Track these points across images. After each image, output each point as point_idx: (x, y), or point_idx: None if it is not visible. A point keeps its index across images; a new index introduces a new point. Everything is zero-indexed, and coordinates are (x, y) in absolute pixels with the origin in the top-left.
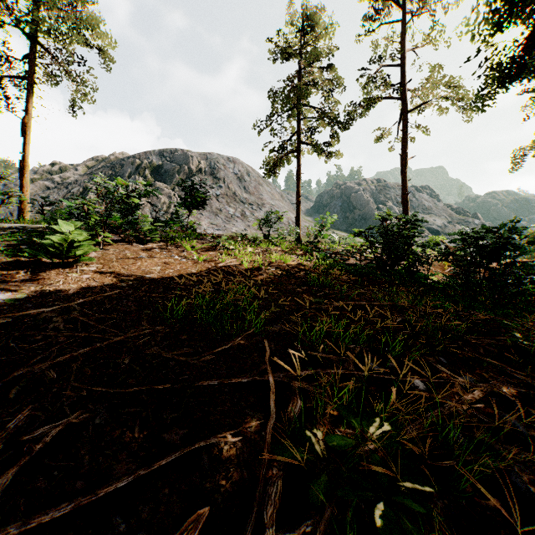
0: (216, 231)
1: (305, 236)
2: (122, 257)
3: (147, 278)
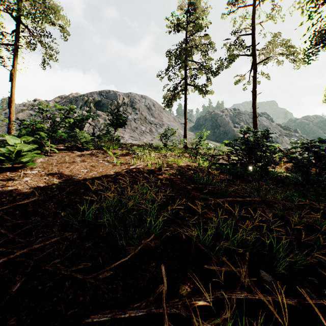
0: (133, 141)
1: (189, 144)
2: (61, 162)
3: (74, 180)
